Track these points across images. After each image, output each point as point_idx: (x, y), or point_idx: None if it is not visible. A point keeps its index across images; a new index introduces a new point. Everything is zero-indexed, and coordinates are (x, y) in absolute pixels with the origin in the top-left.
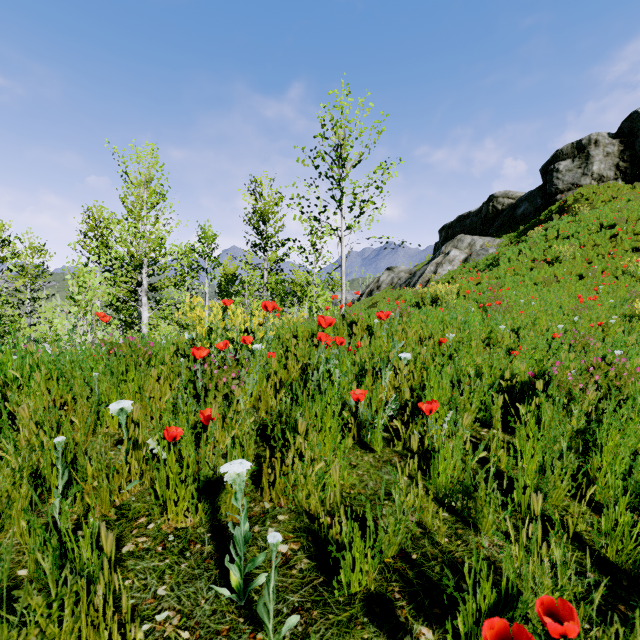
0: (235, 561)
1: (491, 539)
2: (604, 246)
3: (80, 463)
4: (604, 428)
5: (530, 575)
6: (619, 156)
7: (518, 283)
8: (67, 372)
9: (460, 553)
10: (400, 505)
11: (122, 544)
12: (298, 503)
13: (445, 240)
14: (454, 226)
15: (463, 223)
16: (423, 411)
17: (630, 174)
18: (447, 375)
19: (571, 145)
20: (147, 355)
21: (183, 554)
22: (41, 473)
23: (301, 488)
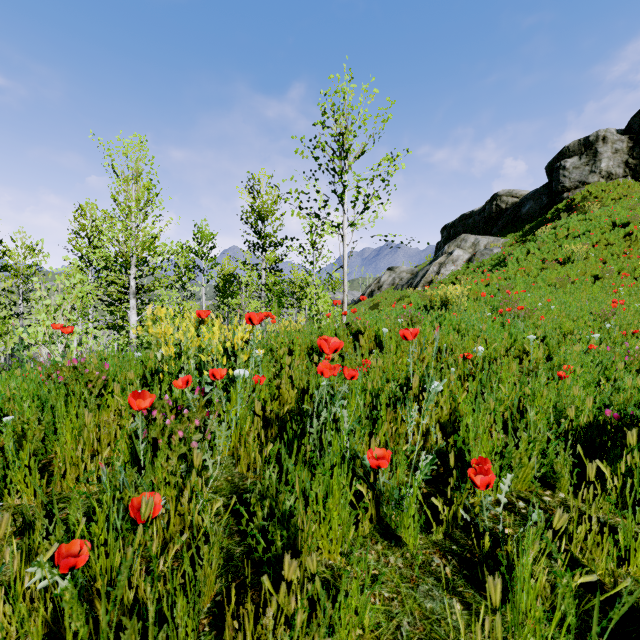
0: None
1: None
2: (618, 245)
3: None
4: None
5: None
6: (628, 153)
7: (531, 284)
8: None
9: None
10: None
11: None
12: None
13: (447, 240)
14: (456, 225)
15: (466, 222)
16: (475, 483)
17: (639, 171)
18: (499, 420)
19: (578, 142)
20: (100, 381)
21: None
22: None
23: None
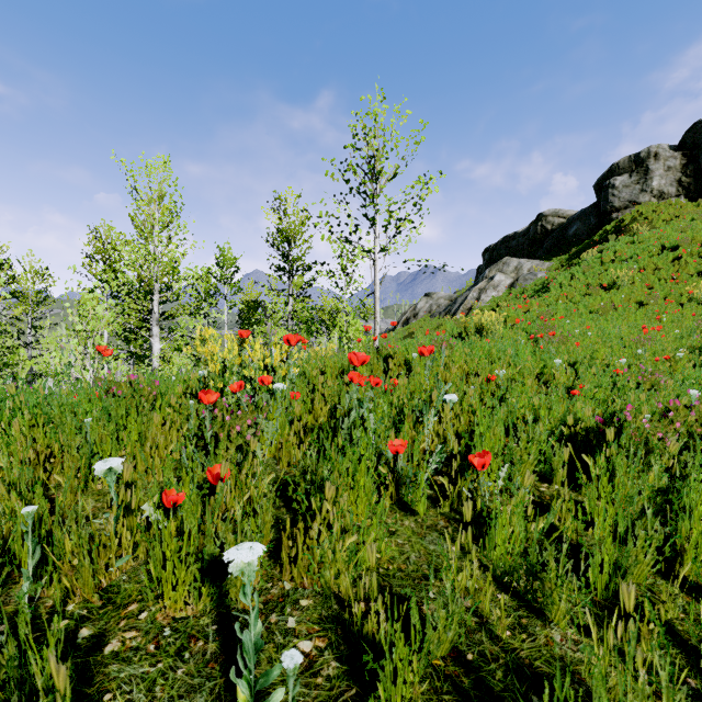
0: (243, 674)
1: (563, 631)
2: (666, 270)
3: (56, 537)
4: (687, 484)
5: (628, 700)
6: (681, 170)
7: (571, 311)
8: (55, 417)
9: (526, 652)
10: (452, 594)
11: (105, 641)
12: (325, 584)
13: (489, 263)
14: (499, 248)
15: (509, 245)
16: (474, 466)
17: (694, 190)
18: (501, 421)
19: (628, 158)
20: (151, 396)
21: (181, 655)
22: (10, 547)
23: (329, 566)
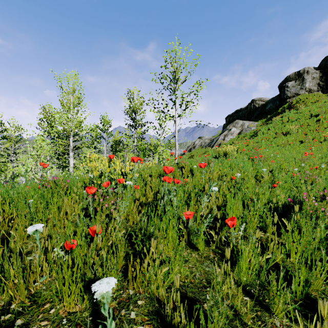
0: None
1: (280, 320)
2: (313, 126)
3: (5, 268)
4: None
5: None
6: (319, 79)
7: (268, 145)
8: (15, 199)
9: None
10: (222, 303)
11: (29, 327)
12: (151, 292)
13: (228, 123)
14: (233, 115)
15: (238, 114)
16: (228, 225)
17: (325, 88)
18: (241, 201)
19: (294, 73)
20: (65, 187)
21: None
22: None
23: (153, 282)
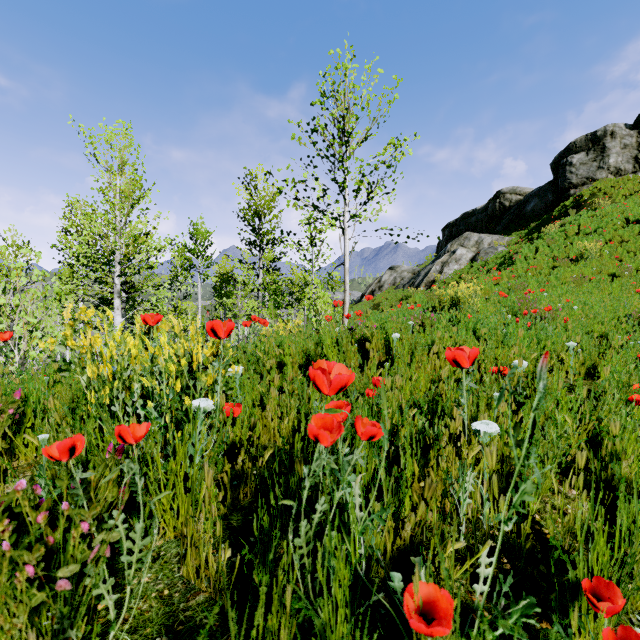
0: None
1: None
2: (633, 242)
3: None
4: None
5: None
6: (638, 148)
7: (545, 283)
8: None
9: None
10: None
11: None
12: None
13: (449, 239)
14: (458, 224)
15: (468, 221)
16: None
17: None
18: (623, 507)
19: (585, 137)
20: (6, 414)
21: None
22: None
23: None
